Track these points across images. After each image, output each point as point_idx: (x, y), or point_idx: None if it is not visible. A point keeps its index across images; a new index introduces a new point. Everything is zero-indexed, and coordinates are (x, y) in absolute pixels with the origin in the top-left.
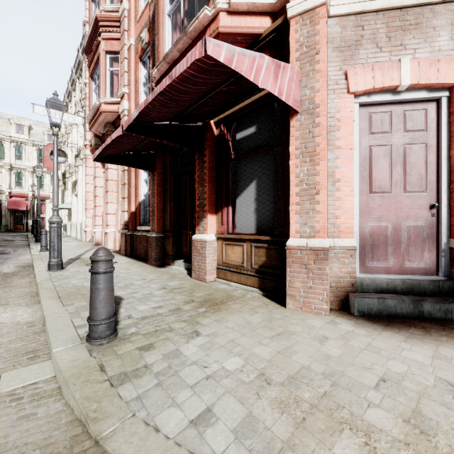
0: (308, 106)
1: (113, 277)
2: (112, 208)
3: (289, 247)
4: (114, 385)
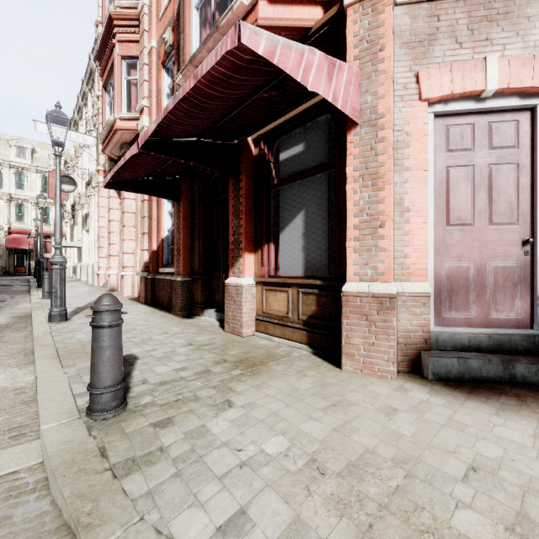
0: (369, 116)
1: (121, 332)
2: (130, 246)
3: (345, 293)
4: (118, 476)
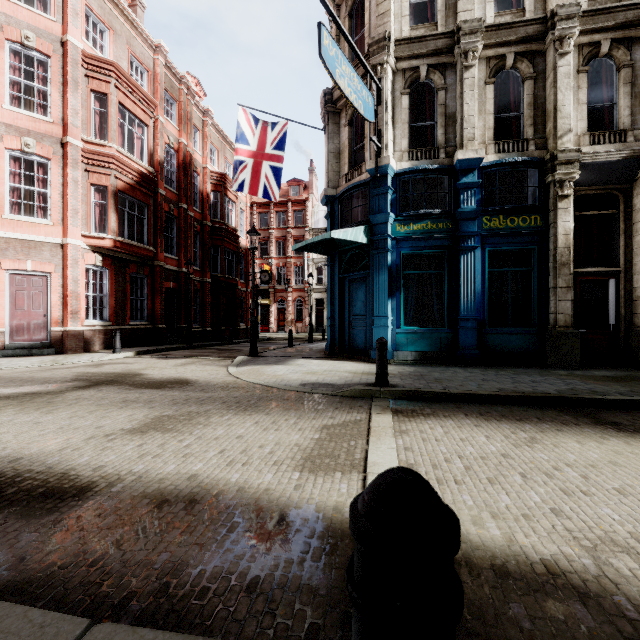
0: None
1: None
2: None
3: None
4: None
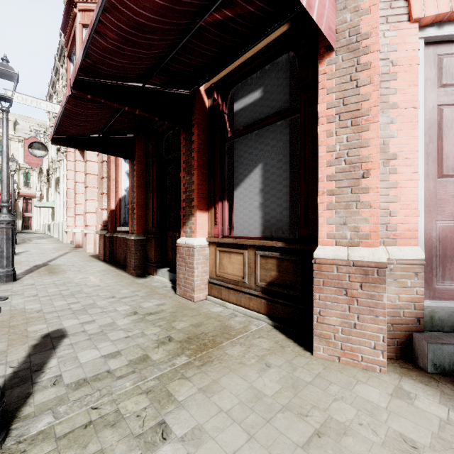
0: (348, 38)
1: None
2: (92, 206)
3: (318, 260)
4: None
